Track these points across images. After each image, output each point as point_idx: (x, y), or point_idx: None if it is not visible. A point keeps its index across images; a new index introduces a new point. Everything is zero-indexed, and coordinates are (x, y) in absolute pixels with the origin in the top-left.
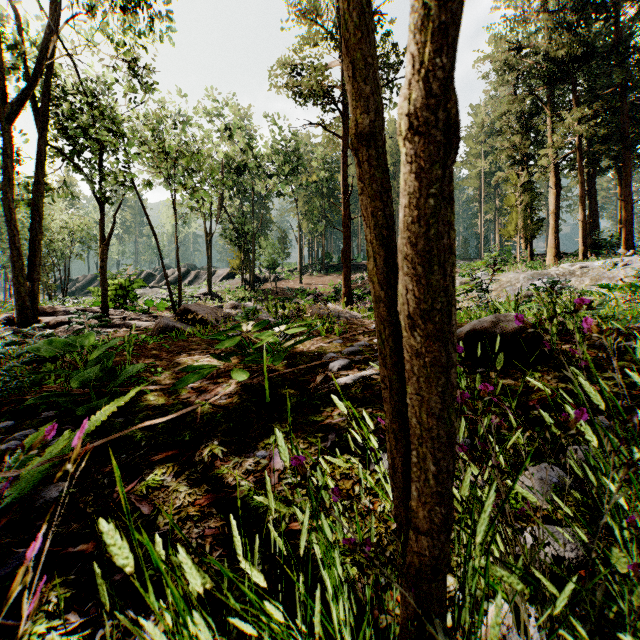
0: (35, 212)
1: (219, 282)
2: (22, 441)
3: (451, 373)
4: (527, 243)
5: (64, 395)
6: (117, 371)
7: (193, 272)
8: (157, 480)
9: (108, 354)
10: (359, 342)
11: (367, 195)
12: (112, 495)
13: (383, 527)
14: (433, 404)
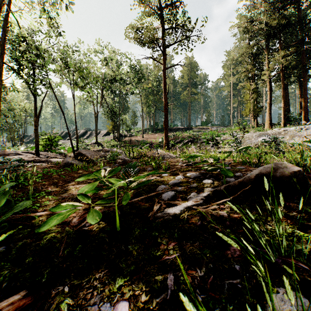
0: None
1: (102, 137)
2: None
3: None
4: (254, 118)
5: None
6: (13, 203)
7: (89, 132)
8: None
9: (6, 191)
10: (178, 176)
11: None
12: None
13: None
14: None
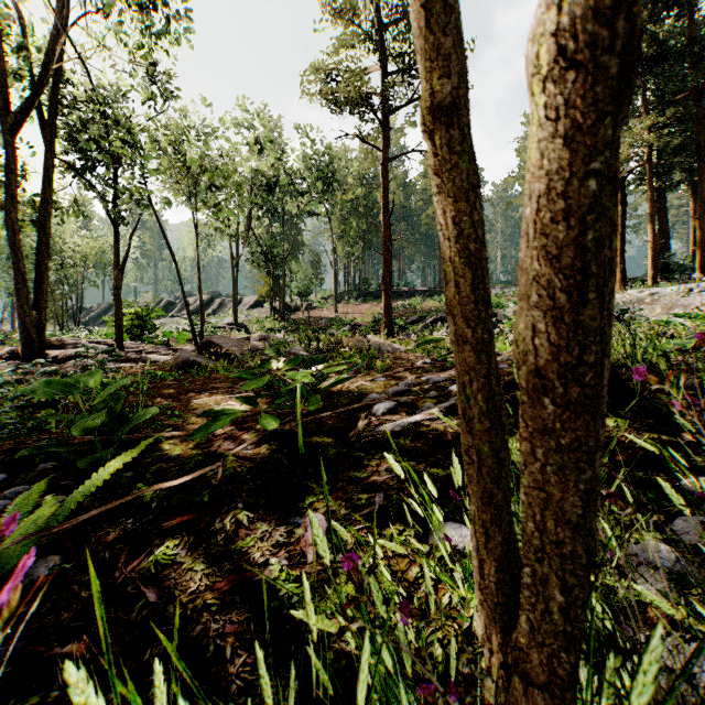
0: (42, 234)
1: (246, 311)
2: (13, 500)
3: (597, 459)
4: None
5: (64, 445)
6: (127, 415)
7: (217, 300)
8: (168, 555)
9: (117, 396)
10: (405, 380)
11: (447, 194)
12: (113, 573)
13: (451, 626)
14: (569, 507)
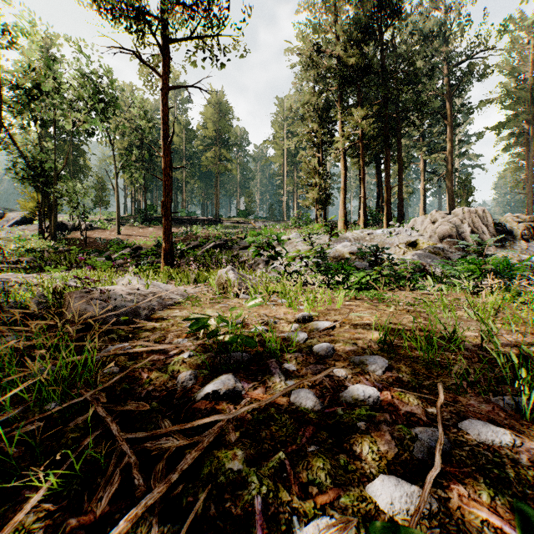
0: None
1: (9, 227)
2: None
3: None
4: (321, 211)
5: None
6: None
7: None
8: None
9: None
10: None
11: None
12: None
13: None
14: None
